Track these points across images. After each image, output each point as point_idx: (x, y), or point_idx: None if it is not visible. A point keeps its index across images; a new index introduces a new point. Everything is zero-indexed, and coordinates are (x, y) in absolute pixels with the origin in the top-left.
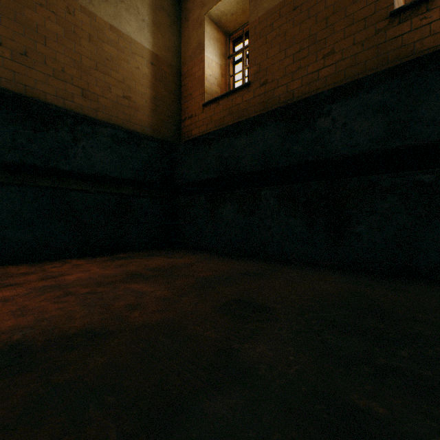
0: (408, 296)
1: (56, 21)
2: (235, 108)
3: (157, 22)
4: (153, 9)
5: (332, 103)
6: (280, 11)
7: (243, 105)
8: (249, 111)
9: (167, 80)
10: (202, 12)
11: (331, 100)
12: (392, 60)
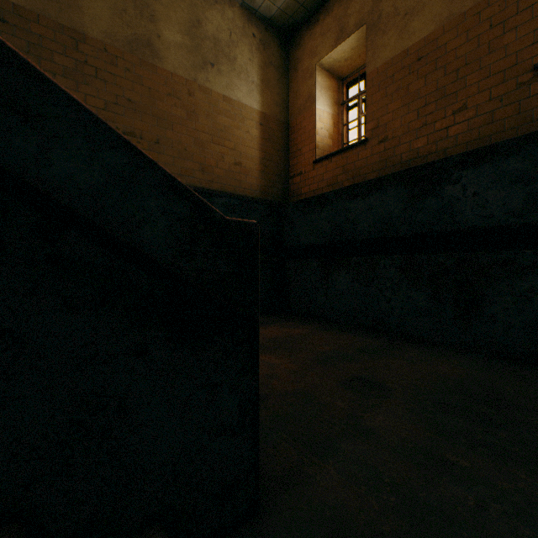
0: (537, 388)
1: (180, 106)
2: (350, 167)
3: (266, 80)
4: (262, 67)
5: (462, 169)
6: (401, 61)
7: (358, 163)
8: (366, 169)
9: (275, 138)
10: (312, 62)
11: (460, 166)
12: (537, 118)
